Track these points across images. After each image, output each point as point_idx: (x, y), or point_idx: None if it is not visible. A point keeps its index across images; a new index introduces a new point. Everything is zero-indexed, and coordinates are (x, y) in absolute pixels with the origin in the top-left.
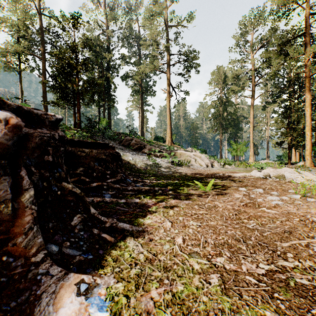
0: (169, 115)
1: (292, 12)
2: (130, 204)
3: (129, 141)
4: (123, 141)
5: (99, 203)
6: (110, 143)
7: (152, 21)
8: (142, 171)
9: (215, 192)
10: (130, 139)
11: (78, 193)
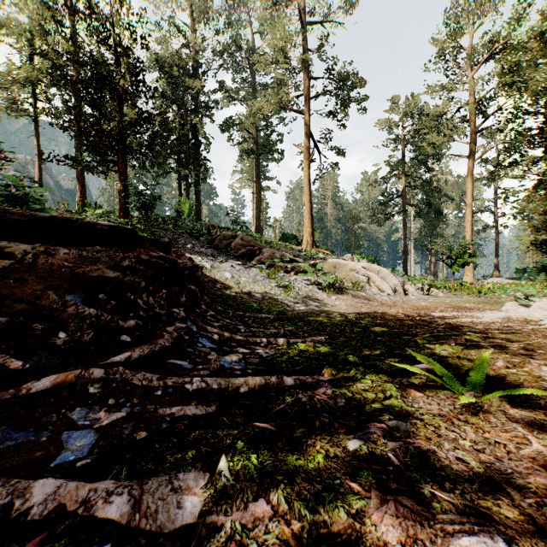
0: (308, 193)
1: None
2: None
3: (229, 241)
4: (216, 240)
5: None
6: (190, 243)
7: (277, 15)
8: (253, 304)
9: (516, 409)
10: (231, 237)
11: None
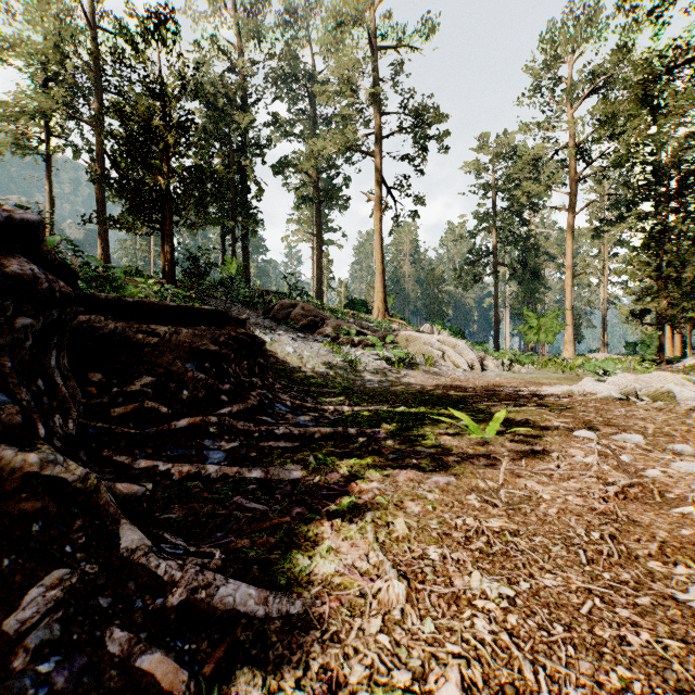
0: (379, 252)
1: (669, 5)
2: (275, 486)
3: (288, 310)
4: (273, 309)
5: (187, 483)
6: (244, 314)
7: (342, 38)
8: (318, 379)
9: (511, 443)
10: (290, 306)
11: (73, 482)
